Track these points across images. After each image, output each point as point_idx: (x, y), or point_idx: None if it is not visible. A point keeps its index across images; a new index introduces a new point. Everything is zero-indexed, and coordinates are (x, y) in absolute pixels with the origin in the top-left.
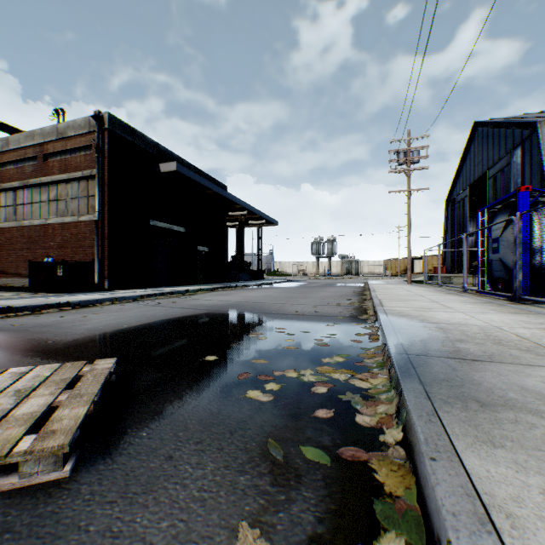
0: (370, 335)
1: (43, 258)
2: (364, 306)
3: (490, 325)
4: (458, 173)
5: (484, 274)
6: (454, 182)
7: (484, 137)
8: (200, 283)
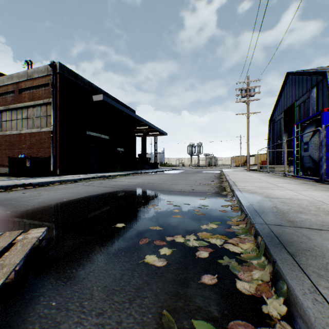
0: (232, 207)
1: (18, 155)
2: (223, 185)
3: (314, 200)
4: (277, 103)
5: (298, 165)
6: (274, 109)
7: (293, 81)
8: (118, 170)
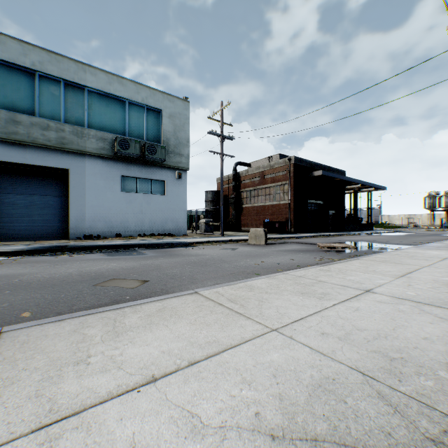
0: None
1: (262, 219)
2: None
3: None
4: None
5: None
6: None
7: None
8: (329, 231)
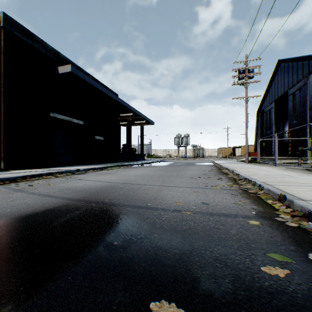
0: None
1: None
2: (248, 189)
3: None
4: (266, 94)
5: None
6: (263, 100)
7: (286, 69)
8: (97, 163)
